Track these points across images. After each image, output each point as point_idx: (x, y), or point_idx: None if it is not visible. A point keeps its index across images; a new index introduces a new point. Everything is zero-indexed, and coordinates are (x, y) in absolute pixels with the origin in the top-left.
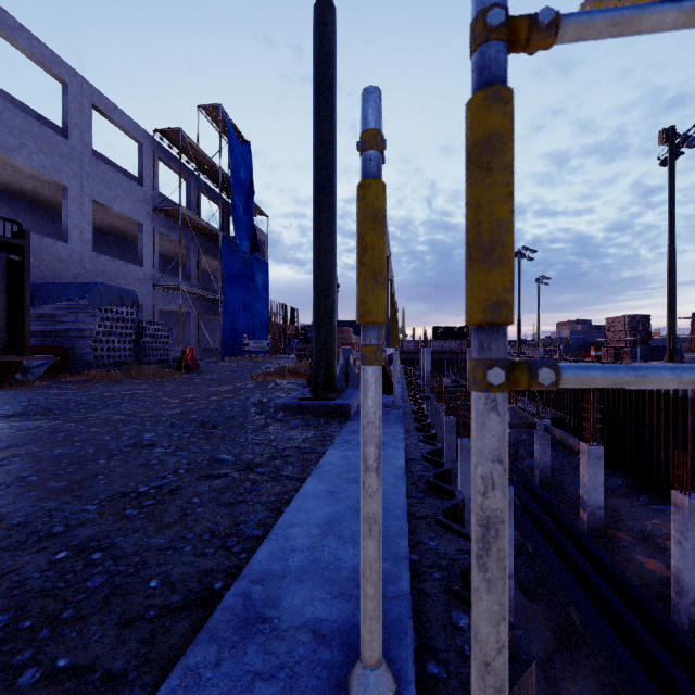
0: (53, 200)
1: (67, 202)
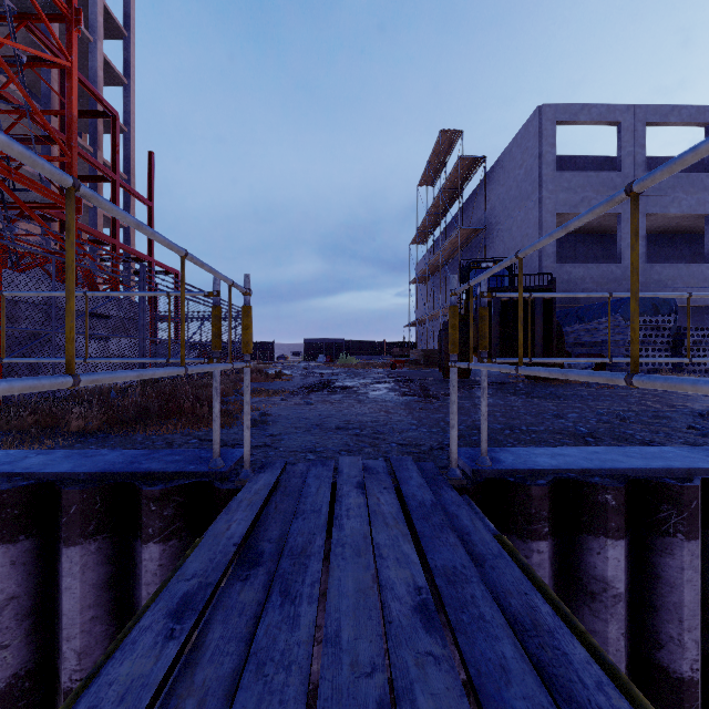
0: (615, 226)
1: (620, 227)
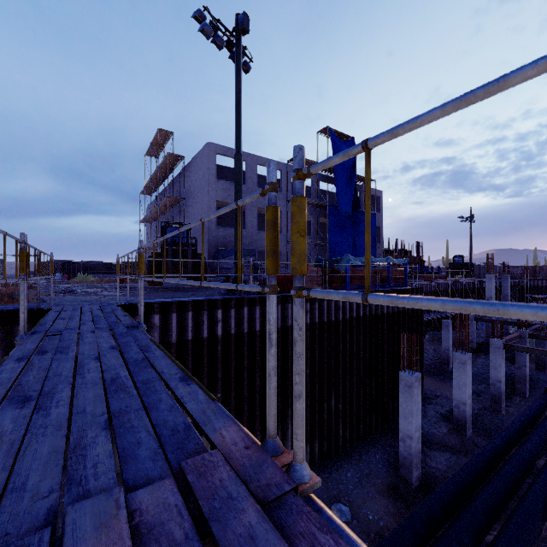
0: None
1: (246, 211)
